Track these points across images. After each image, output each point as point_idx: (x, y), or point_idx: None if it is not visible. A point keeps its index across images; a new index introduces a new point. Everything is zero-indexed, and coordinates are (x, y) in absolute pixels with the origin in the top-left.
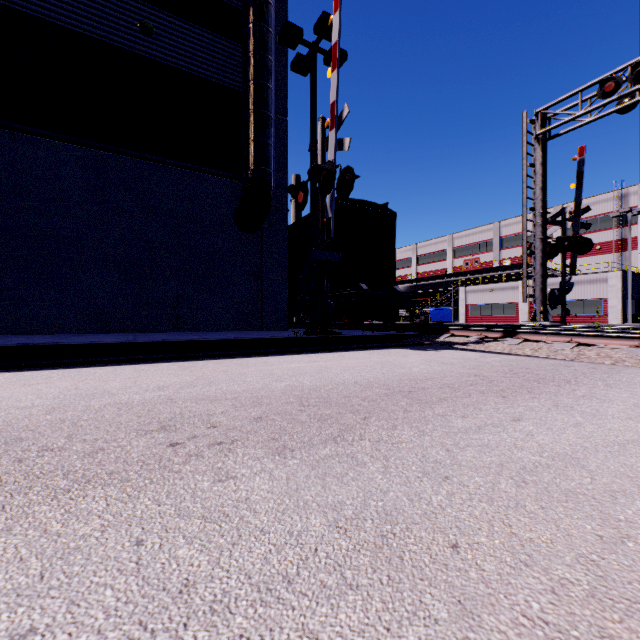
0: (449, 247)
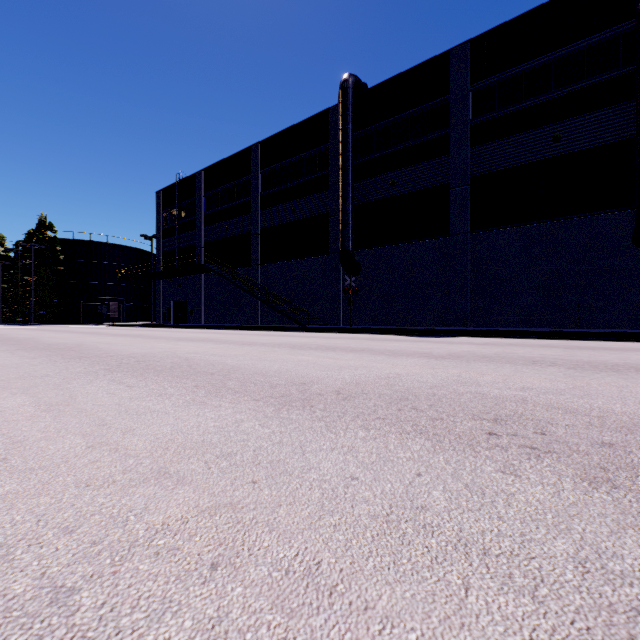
0: None
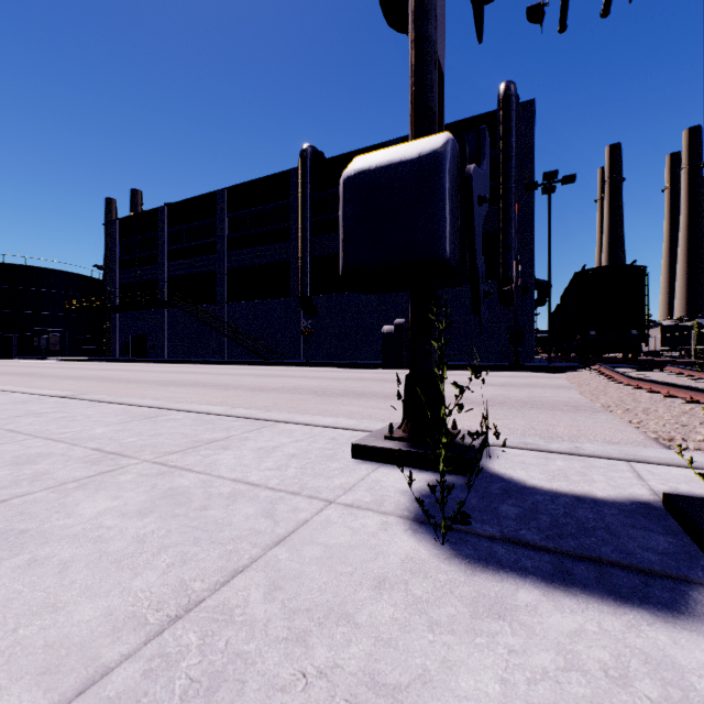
0: None
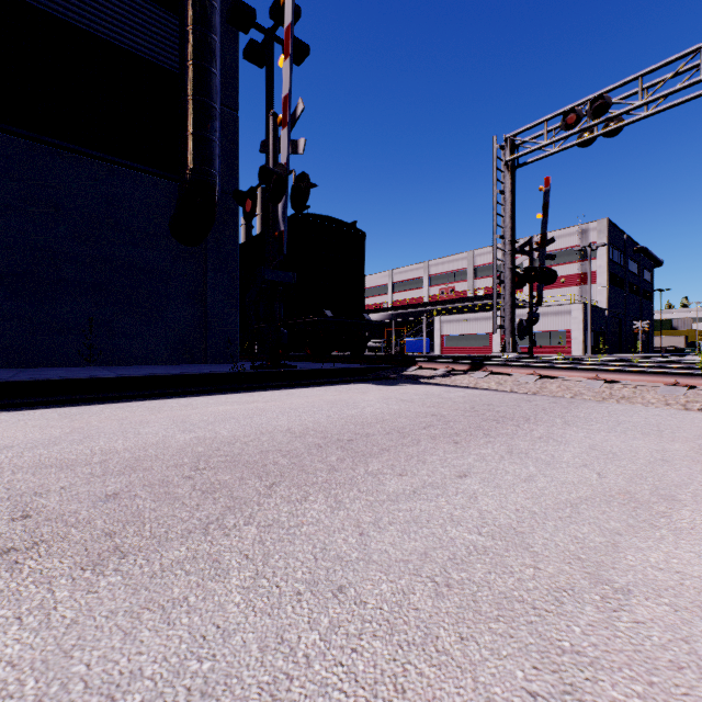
0: (425, 275)
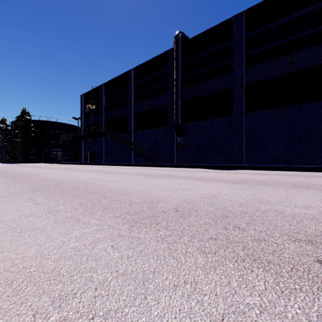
0: None
